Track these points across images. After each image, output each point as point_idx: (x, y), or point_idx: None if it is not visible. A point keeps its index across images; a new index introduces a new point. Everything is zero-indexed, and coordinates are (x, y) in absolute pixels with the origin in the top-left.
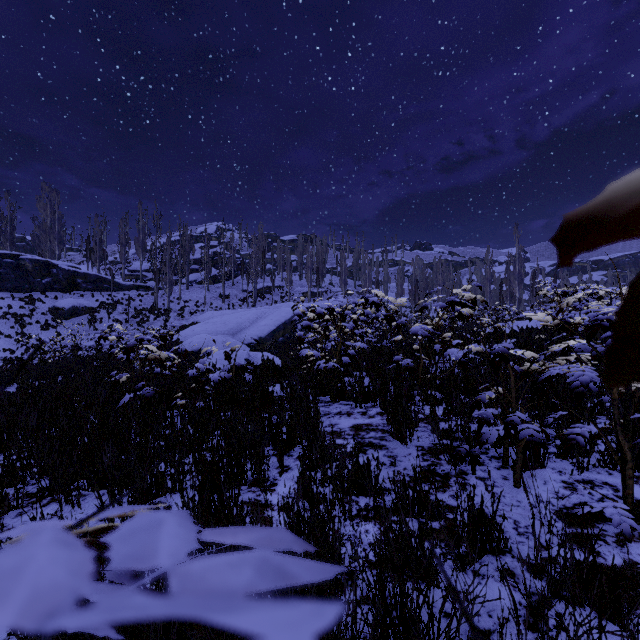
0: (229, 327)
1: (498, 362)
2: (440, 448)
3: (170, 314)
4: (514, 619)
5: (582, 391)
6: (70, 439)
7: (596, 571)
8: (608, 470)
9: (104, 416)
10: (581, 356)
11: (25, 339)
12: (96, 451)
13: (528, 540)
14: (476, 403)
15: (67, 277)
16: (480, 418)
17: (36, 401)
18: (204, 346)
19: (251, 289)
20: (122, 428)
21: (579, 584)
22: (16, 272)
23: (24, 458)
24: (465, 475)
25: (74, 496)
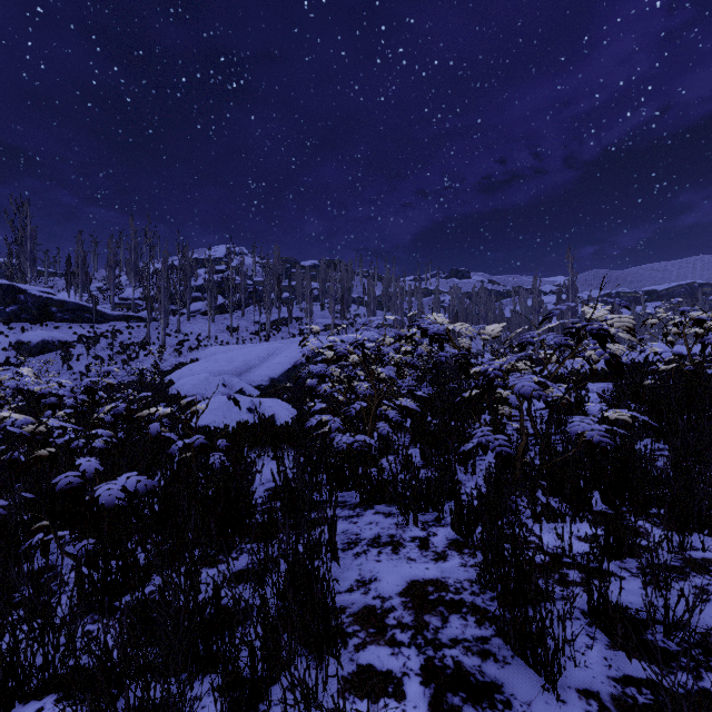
0: (234, 366)
1: None
2: (647, 706)
3: (165, 350)
4: None
5: None
6: None
7: None
8: None
9: None
10: None
11: None
12: None
13: None
14: None
15: (38, 305)
16: None
17: None
18: (201, 389)
19: (265, 320)
20: None
21: None
22: None
23: None
24: None
25: None
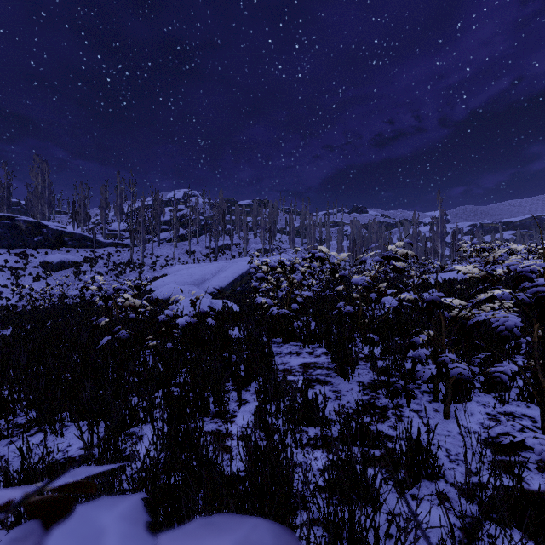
0: (194, 278)
1: (431, 309)
2: (378, 384)
3: (144, 267)
4: (452, 541)
5: (507, 335)
6: (55, 376)
7: (523, 497)
8: (526, 403)
9: (85, 356)
10: (504, 304)
11: (19, 289)
12: (78, 387)
13: (465, 471)
14: (411, 345)
15: (55, 236)
16: (414, 358)
17: (27, 342)
18: (173, 295)
19: (213, 246)
20: (101, 366)
21: (507, 508)
22: (12, 231)
23: (14, 393)
24: (401, 408)
25: (58, 427)
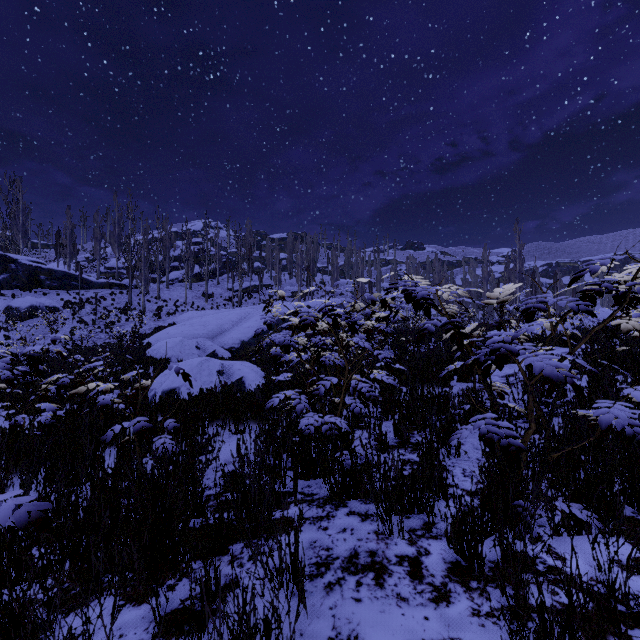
0: (208, 329)
1: None
2: None
3: (145, 314)
4: None
5: None
6: None
7: None
8: None
9: None
10: None
11: None
12: None
13: None
14: None
15: (28, 273)
16: None
17: None
18: (176, 352)
19: (237, 288)
20: None
21: None
22: None
23: None
24: None
25: None
